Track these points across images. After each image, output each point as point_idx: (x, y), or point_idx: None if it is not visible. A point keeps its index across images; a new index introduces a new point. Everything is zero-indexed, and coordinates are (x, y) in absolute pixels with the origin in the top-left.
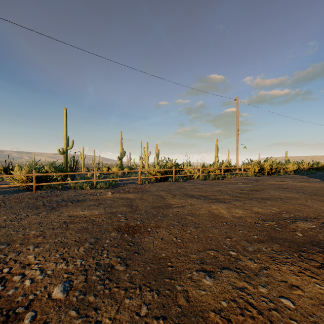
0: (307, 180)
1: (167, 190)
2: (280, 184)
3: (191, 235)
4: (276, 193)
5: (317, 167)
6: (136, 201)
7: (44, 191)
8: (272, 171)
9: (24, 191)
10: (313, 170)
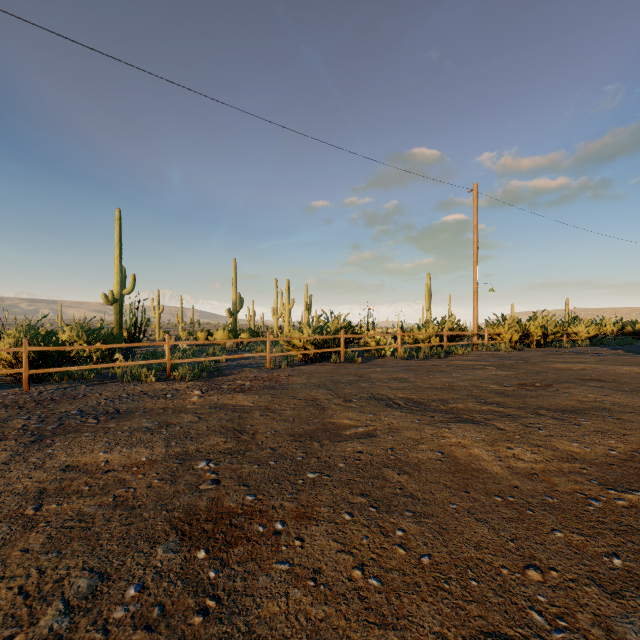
0: (631, 360)
1: (329, 384)
2: (579, 368)
3: (408, 552)
4: (587, 393)
5: (632, 331)
6: (255, 417)
7: (52, 387)
8: (545, 340)
9: (8, 386)
10: (628, 337)
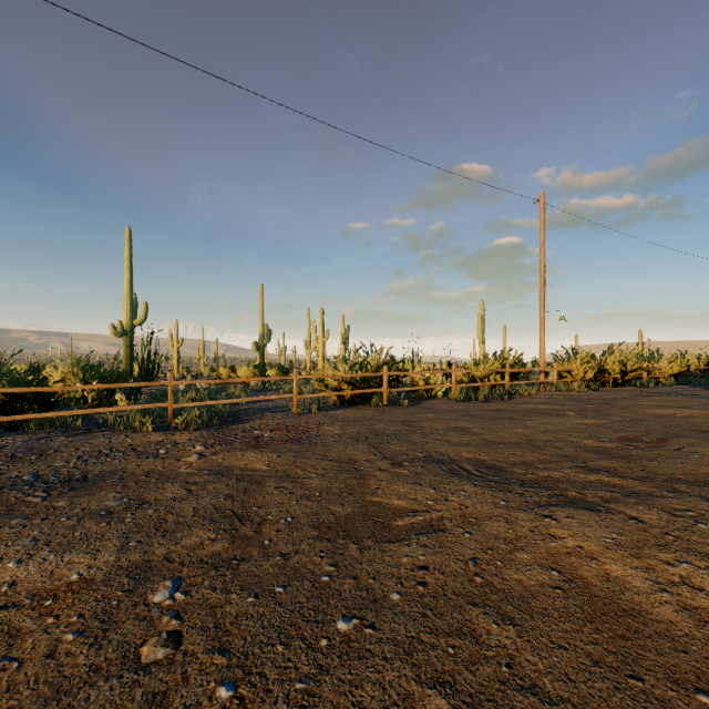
0: None
1: (370, 436)
2: (685, 415)
3: None
4: None
5: None
6: (267, 491)
7: (24, 437)
8: (624, 378)
9: None
10: None
